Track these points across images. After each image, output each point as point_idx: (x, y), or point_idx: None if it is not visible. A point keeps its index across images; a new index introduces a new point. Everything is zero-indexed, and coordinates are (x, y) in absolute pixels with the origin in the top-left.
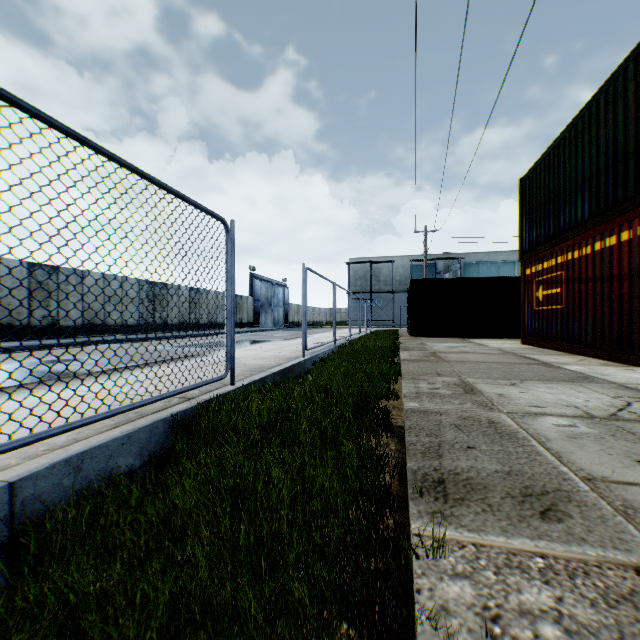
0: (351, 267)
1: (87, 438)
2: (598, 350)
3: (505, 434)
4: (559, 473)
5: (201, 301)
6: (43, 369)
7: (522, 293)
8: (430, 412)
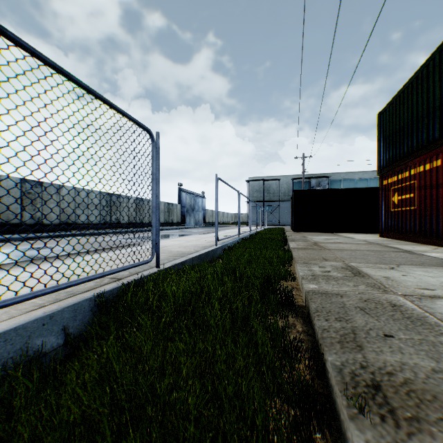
0: (249, 183)
1: (9, 319)
2: None
3: (414, 319)
4: None
5: (144, 207)
6: (21, 254)
7: (380, 199)
8: (330, 294)
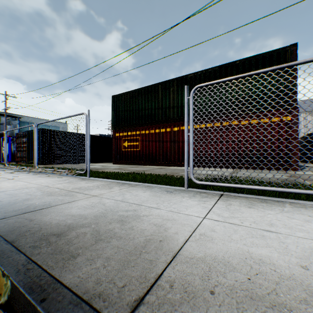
0: None
1: None
2: (158, 163)
3: (250, 177)
4: (272, 178)
5: None
6: None
7: (114, 143)
8: None
